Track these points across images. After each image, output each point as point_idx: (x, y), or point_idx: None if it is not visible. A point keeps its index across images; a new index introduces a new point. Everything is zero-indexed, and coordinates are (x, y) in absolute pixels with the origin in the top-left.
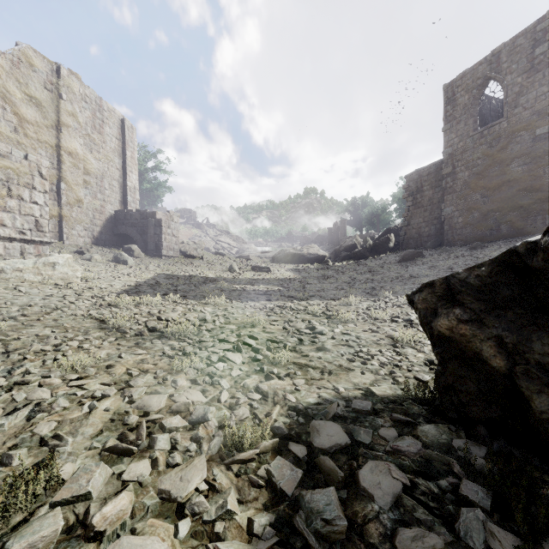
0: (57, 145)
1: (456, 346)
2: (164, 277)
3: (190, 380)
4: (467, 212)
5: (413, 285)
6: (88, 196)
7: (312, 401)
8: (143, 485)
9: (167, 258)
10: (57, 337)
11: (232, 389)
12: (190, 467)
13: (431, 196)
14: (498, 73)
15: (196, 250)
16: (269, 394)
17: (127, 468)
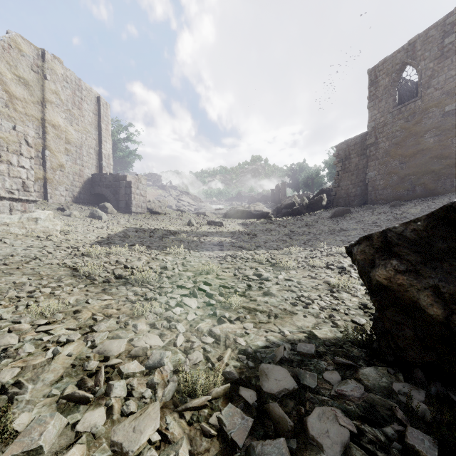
0: (42, 118)
1: (394, 294)
2: (132, 230)
3: (149, 324)
4: (388, 176)
5: (343, 237)
6: (69, 162)
7: (260, 345)
8: (96, 437)
9: (136, 214)
10: (31, 284)
11: (187, 333)
12: (144, 416)
13: (357, 163)
14: (414, 59)
15: (160, 208)
16: (221, 337)
17: (82, 418)
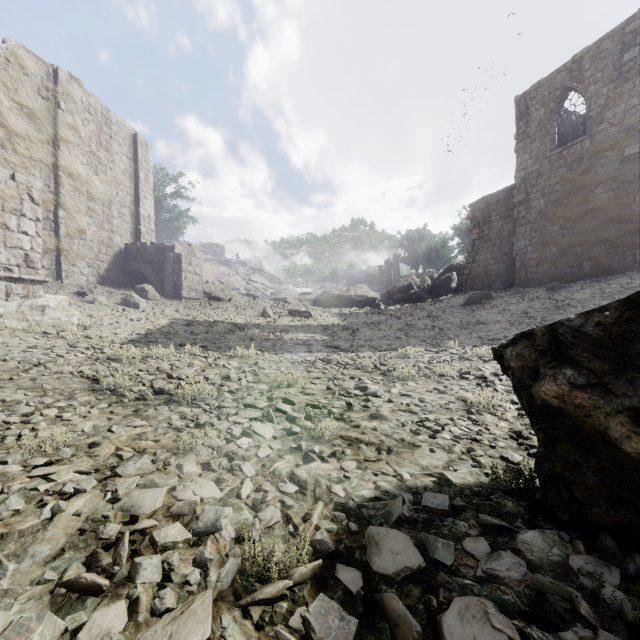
0: (53, 164)
1: (569, 421)
2: (182, 323)
3: (201, 464)
4: (544, 246)
5: (482, 332)
6: (93, 226)
7: (367, 495)
8: None
9: (188, 301)
10: (29, 403)
11: (257, 478)
12: (187, 616)
13: (500, 228)
14: (580, 83)
15: (222, 292)
16: (309, 484)
17: (88, 621)
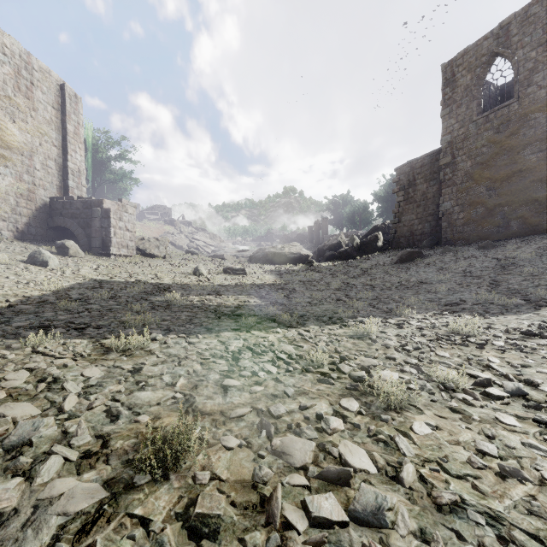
0: None
1: None
2: (90, 285)
3: None
4: (470, 207)
5: (430, 294)
6: (9, 177)
7: None
8: None
9: (118, 258)
10: None
11: None
12: None
13: (424, 190)
14: (507, 48)
15: (157, 248)
16: None
17: None
